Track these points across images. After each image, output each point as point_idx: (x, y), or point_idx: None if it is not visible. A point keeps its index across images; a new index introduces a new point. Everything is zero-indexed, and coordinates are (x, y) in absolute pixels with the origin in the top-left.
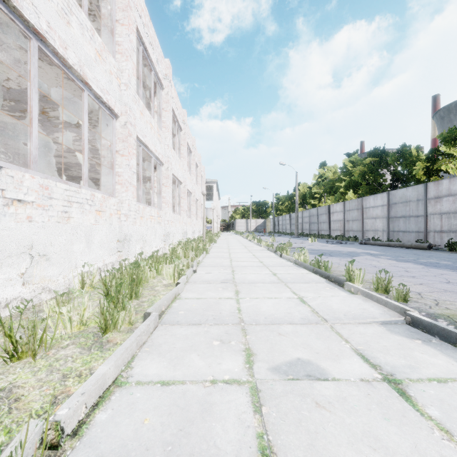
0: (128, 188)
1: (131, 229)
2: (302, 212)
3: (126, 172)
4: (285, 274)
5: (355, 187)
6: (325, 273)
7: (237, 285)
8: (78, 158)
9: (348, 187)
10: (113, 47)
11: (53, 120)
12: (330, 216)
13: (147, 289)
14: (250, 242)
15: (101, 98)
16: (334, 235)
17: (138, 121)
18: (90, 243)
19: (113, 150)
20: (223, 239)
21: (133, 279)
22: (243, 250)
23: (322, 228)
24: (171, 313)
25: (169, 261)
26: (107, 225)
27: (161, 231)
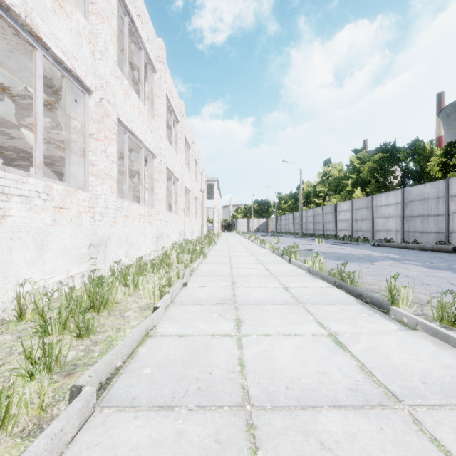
0: (104, 181)
1: (108, 231)
2: (306, 211)
3: (101, 160)
4: (300, 288)
5: (363, 185)
6: (354, 290)
7: (238, 309)
8: (62, 151)
9: (355, 185)
10: (84, 5)
11: (19, 100)
12: (337, 215)
13: (113, 316)
14: (252, 243)
15: (63, 63)
16: (341, 235)
17: (121, 102)
18: (44, 250)
19: (84, 133)
20: (223, 240)
21: (96, 301)
22: (245, 253)
23: (328, 227)
24: (128, 374)
25: (157, 269)
26: (73, 226)
27: (153, 232)
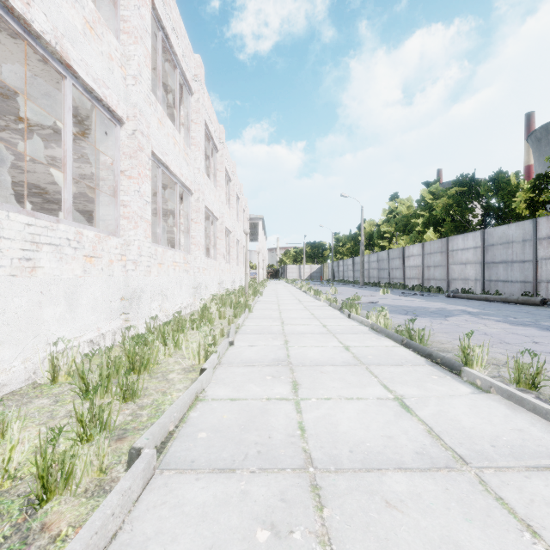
0: (137, 224)
1: (142, 282)
2: (368, 255)
3: (134, 201)
4: (363, 348)
5: (437, 224)
6: (423, 349)
7: (294, 371)
8: (81, 186)
9: (427, 224)
10: (115, 23)
11: (37, 130)
12: (405, 261)
13: (155, 378)
14: (305, 294)
15: (94, 92)
16: (410, 284)
17: (154, 131)
18: (74, 304)
19: (115, 169)
20: (270, 290)
21: (136, 362)
22: (297, 306)
23: (394, 275)
24: (183, 438)
25: (197, 326)
26: (104, 276)
27: (189, 282)
